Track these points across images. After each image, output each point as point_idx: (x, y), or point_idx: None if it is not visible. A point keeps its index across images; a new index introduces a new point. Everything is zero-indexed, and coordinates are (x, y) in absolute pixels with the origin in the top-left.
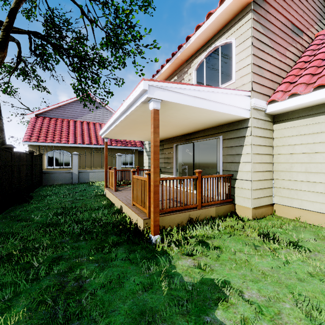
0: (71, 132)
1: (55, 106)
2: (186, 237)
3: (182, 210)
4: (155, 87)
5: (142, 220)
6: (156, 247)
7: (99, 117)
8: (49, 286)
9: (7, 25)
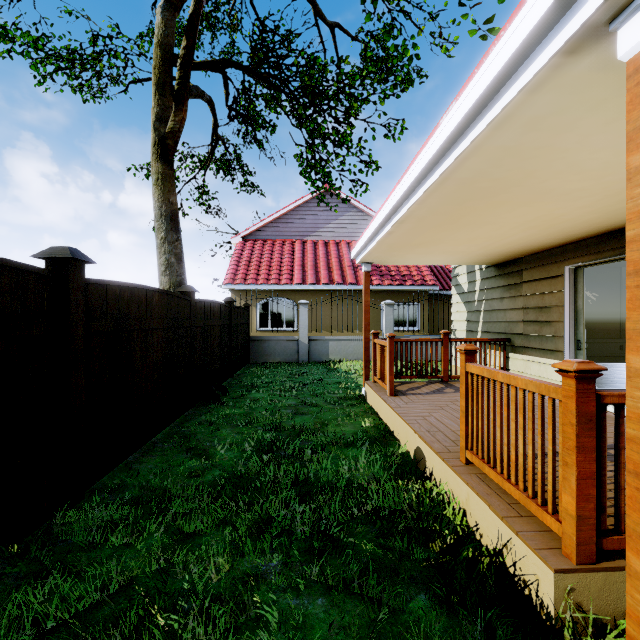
0: (297, 263)
1: (272, 219)
2: None
3: None
4: None
5: (550, 573)
6: None
7: (347, 228)
8: None
9: (186, 54)
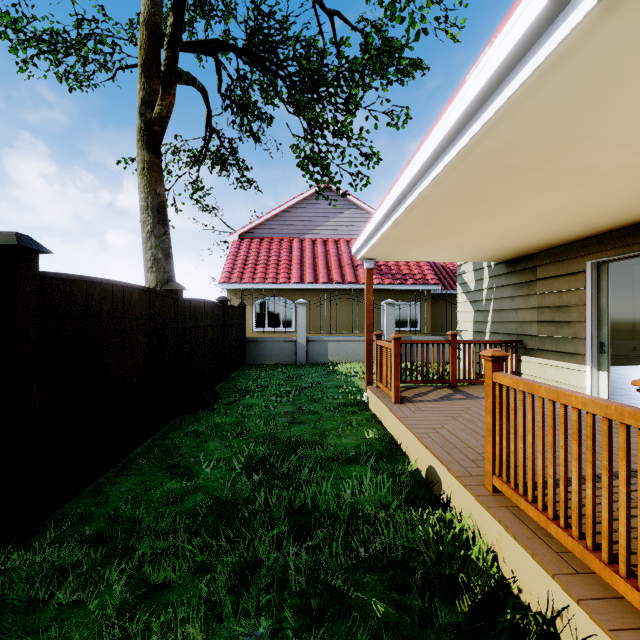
0: (295, 262)
1: (269, 216)
2: None
3: None
4: None
5: None
6: None
7: (346, 226)
8: None
9: (173, 32)
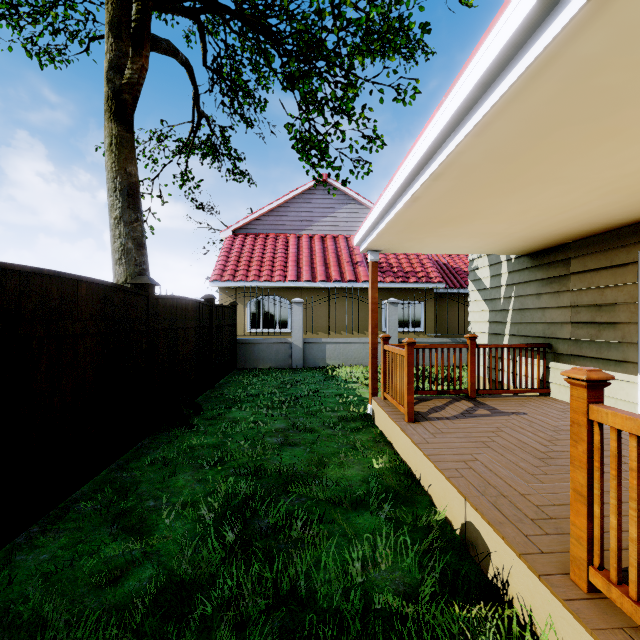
0: (291, 259)
1: (264, 211)
2: None
3: None
4: None
5: None
6: None
7: (345, 222)
8: None
9: None
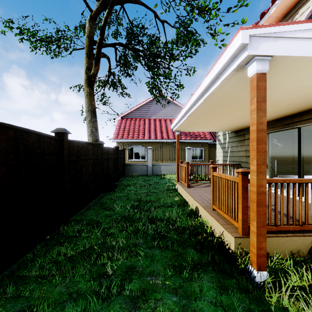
0: (146, 129)
1: (134, 108)
2: None
3: (297, 232)
4: (260, 38)
5: (233, 238)
6: (264, 293)
7: (170, 113)
8: None
9: (99, 42)
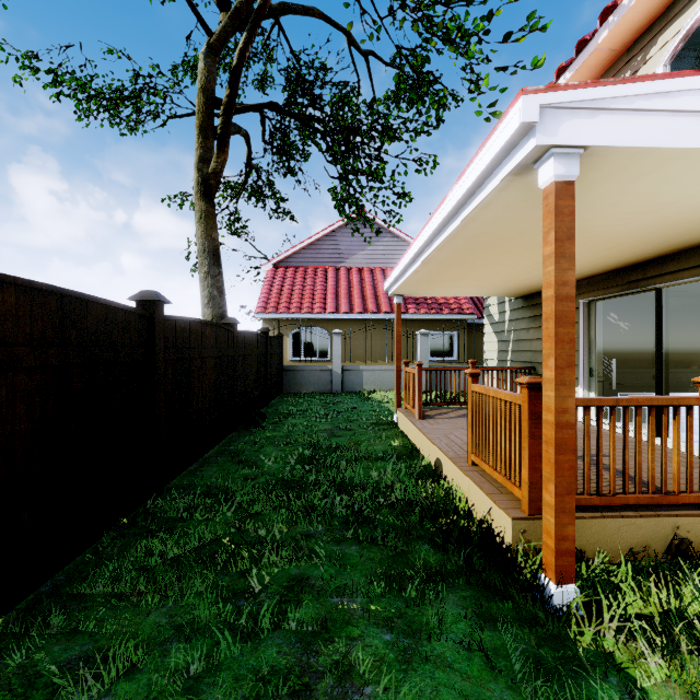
0: (330, 291)
1: (304, 245)
2: (682, 617)
3: (645, 509)
4: (561, 110)
5: (510, 520)
6: (568, 627)
7: (382, 254)
8: (276, 669)
9: (228, 102)
